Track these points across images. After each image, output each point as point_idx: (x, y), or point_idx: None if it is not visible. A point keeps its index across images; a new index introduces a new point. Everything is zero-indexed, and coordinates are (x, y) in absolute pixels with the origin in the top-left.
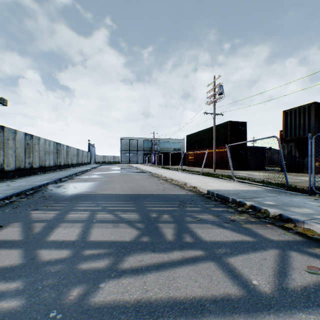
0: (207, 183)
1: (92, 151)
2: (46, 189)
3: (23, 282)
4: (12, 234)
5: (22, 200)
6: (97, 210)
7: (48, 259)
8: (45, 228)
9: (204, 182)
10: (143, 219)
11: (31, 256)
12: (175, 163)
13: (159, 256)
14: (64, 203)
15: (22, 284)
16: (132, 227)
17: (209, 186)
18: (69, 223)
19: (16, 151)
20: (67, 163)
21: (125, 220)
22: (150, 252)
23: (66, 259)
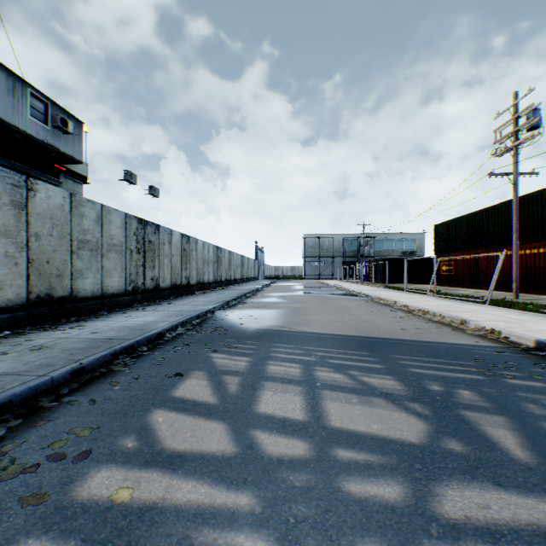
0: (521, 324)
1: (260, 259)
2: (215, 318)
3: (255, 496)
4: (199, 391)
5: (191, 334)
6: (311, 362)
7: (276, 454)
8: (243, 387)
9: (508, 320)
10: (415, 393)
11: (245, 440)
12: (409, 279)
13: (528, 505)
14: (250, 343)
15: (255, 501)
16: (404, 410)
17: (532, 332)
18: (277, 382)
19: (171, 260)
20: (229, 278)
21: (378, 390)
22: (491, 485)
23: (309, 462)
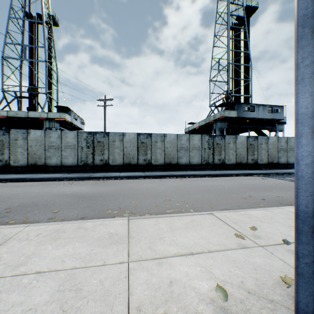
0: None
1: None
2: None
3: (291, 180)
4: None
5: None
6: None
7: None
8: None
9: None
10: None
11: None
12: None
13: None
14: None
15: (291, 180)
16: None
17: None
18: None
19: None
20: None
21: None
22: None
23: None
